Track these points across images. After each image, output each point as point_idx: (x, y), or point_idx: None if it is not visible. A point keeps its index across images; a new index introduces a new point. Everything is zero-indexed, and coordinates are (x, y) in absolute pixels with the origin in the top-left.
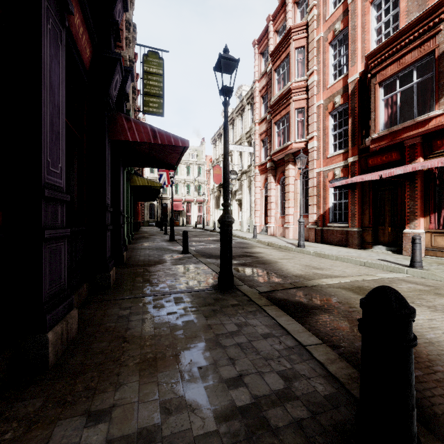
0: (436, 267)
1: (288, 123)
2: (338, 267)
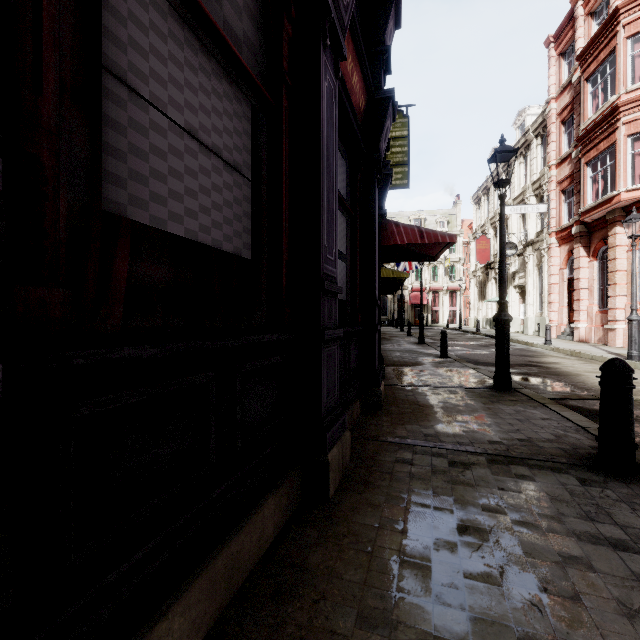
0: None
1: (612, 161)
2: None
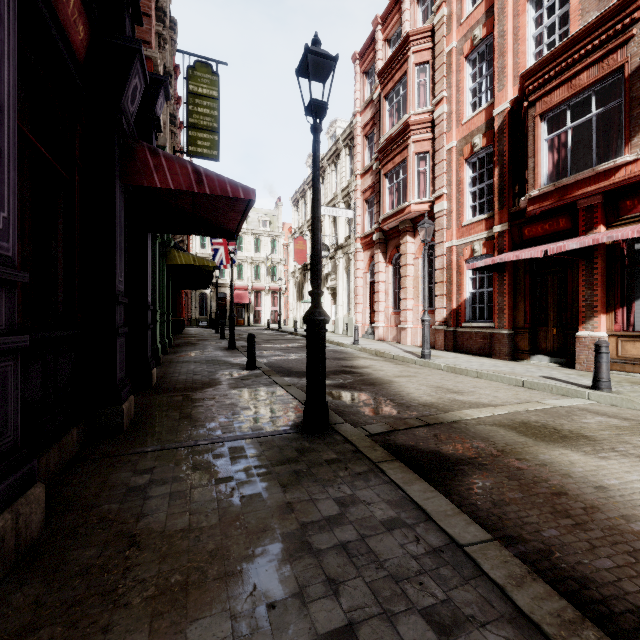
0: (630, 388)
1: (404, 175)
2: (485, 389)
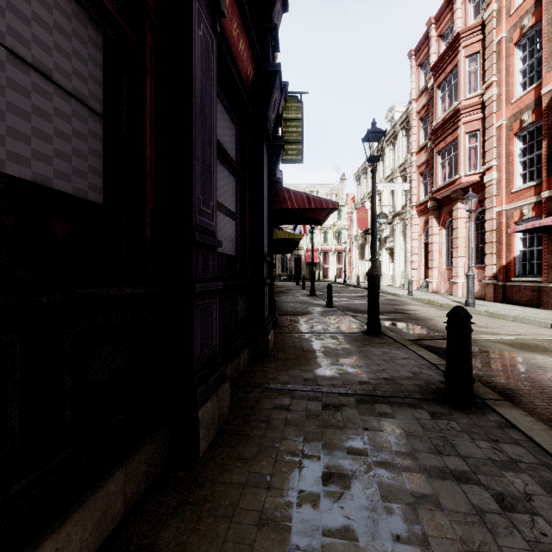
0: None
1: (455, 152)
2: (511, 327)
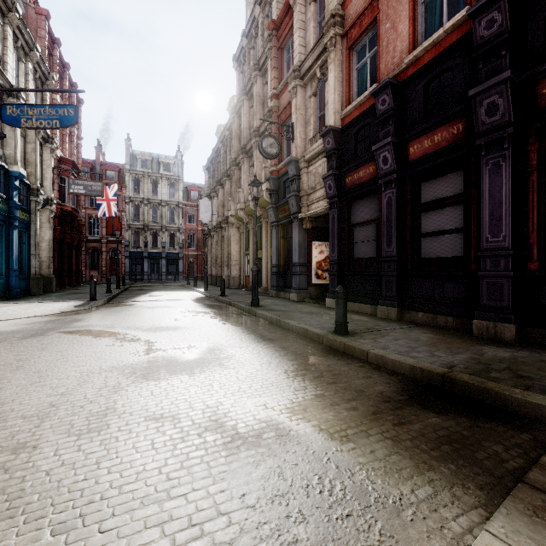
0: None
1: None
2: None
